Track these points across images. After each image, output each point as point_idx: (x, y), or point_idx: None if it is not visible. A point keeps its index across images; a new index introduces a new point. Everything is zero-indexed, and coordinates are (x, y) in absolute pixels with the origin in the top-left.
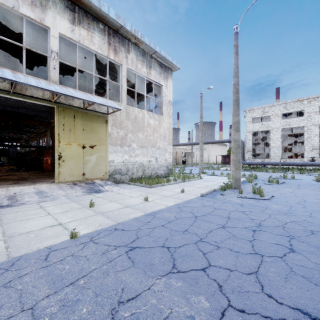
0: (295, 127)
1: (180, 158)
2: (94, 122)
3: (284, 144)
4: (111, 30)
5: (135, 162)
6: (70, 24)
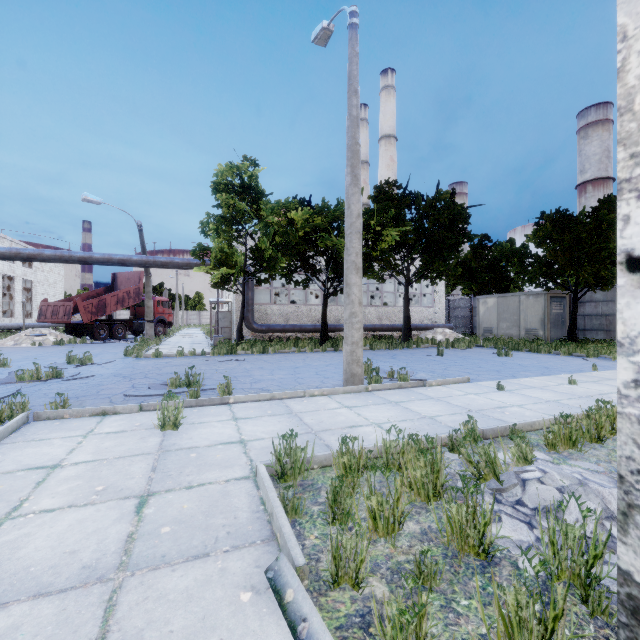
0: None
1: None
2: None
3: None
4: None
5: None
6: None
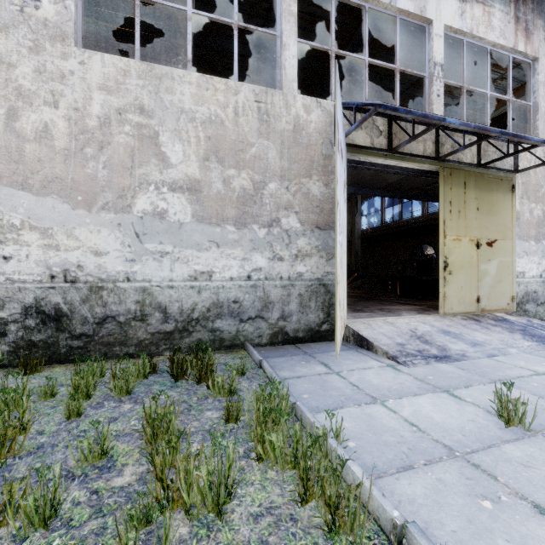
0: None
1: None
2: (492, 193)
3: None
4: None
5: None
6: (458, 2)
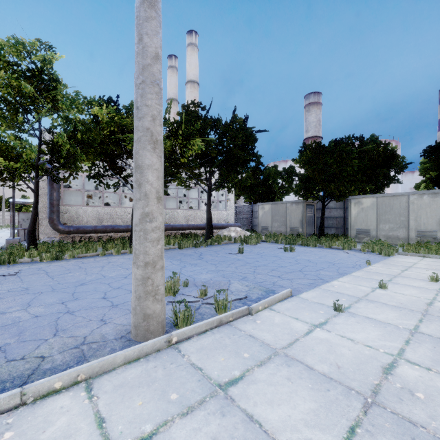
0: None
1: None
2: None
3: None
4: None
5: None
6: None
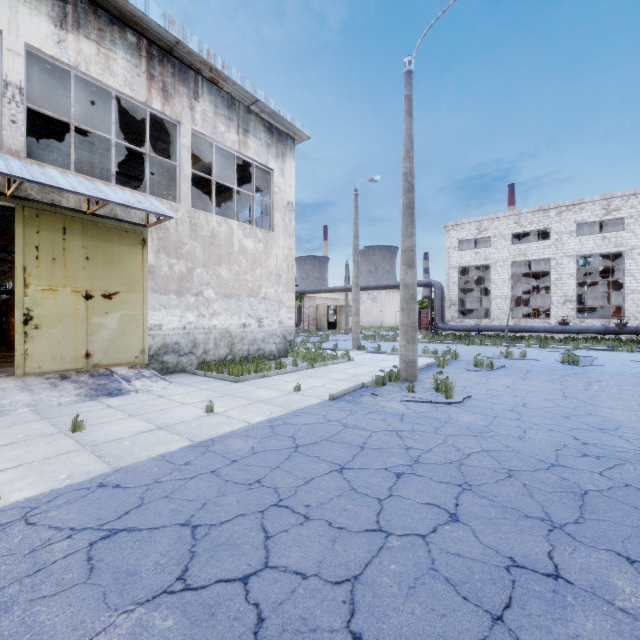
0: (535, 260)
1: (325, 318)
2: (113, 243)
3: (518, 291)
4: (155, 48)
5: (211, 328)
6: (53, 26)
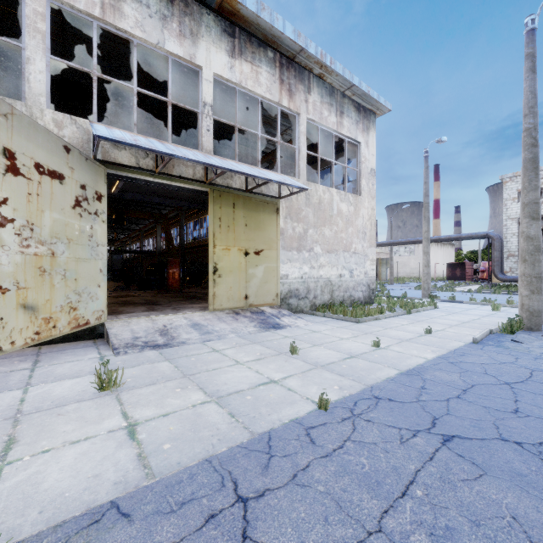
0: None
1: None
2: (260, 213)
3: None
4: (284, 59)
5: (318, 278)
6: (228, 57)
